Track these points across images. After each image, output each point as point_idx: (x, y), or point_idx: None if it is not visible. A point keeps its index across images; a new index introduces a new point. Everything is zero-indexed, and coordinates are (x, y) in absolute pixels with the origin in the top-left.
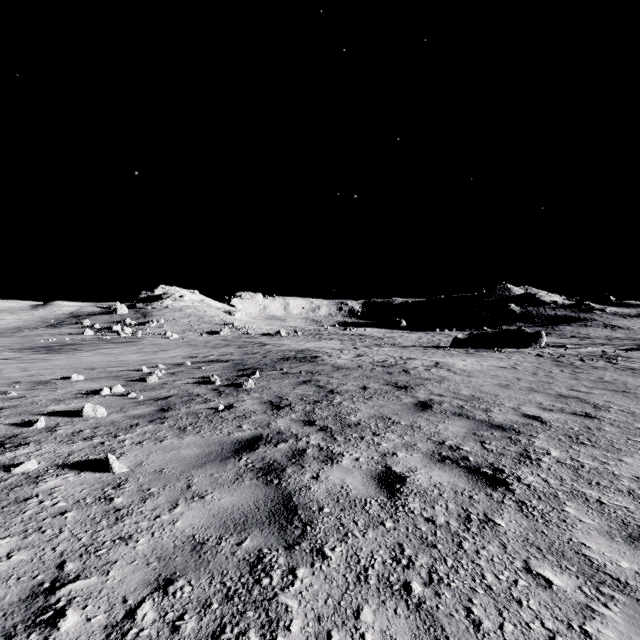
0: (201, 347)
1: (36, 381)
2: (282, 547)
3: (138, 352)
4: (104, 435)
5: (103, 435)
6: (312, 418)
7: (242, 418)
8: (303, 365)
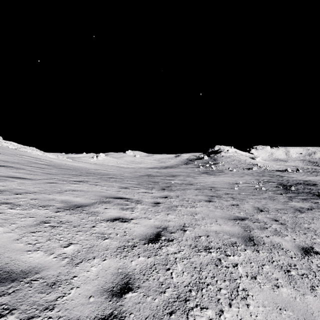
0: (253, 176)
1: (233, 182)
2: (316, 201)
3: (235, 176)
4: (272, 192)
5: (272, 192)
6: (318, 196)
7: (298, 194)
8: (309, 186)
